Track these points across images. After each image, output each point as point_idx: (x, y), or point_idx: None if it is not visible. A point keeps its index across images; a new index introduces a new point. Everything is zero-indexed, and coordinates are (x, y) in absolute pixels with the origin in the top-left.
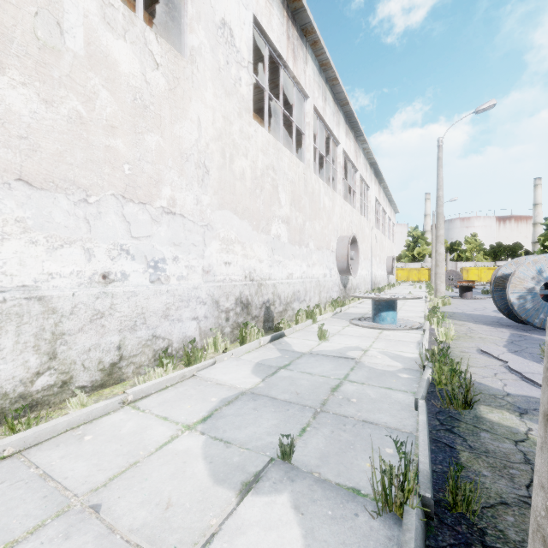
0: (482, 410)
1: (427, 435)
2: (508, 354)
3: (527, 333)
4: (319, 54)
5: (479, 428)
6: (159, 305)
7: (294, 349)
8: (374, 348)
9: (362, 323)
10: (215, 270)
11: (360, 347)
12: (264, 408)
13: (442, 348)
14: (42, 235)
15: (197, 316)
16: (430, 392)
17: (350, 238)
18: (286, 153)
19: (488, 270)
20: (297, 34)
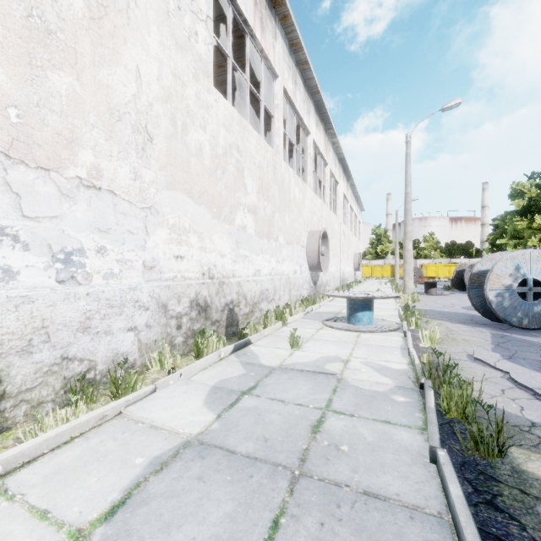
0: (517, 456)
1: (479, 536)
2: (504, 361)
3: (506, 333)
4: (290, 31)
5: (529, 496)
6: (74, 314)
7: (261, 363)
8: (355, 357)
9: (337, 324)
10: (162, 265)
11: (340, 356)
12: (214, 476)
13: (448, 365)
14: None
15: (135, 325)
16: (439, 426)
17: (321, 233)
18: (253, 134)
19: (444, 266)
20: (265, 3)
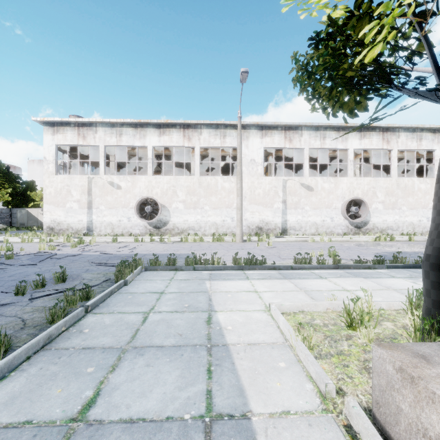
0: None
1: None
2: None
3: None
4: None
5: None
6: (428, 225)
7: None
8: None
9: None
10: None
11: None
12: None
13: None
14: (412, 215)
15: None
16: None
17: None
18: None
19: None
20: None
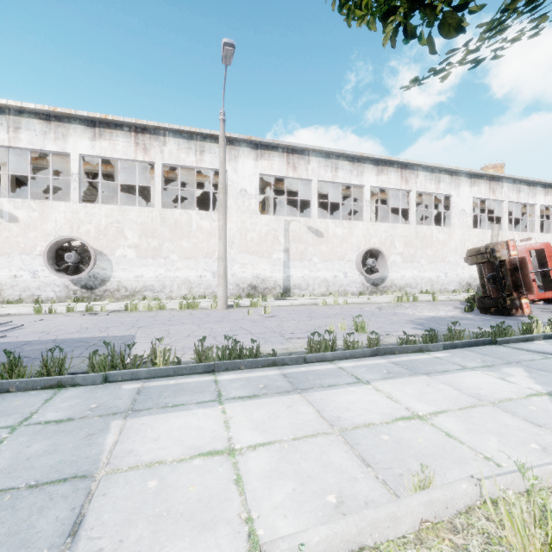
0: None
1: None
2: None
3: None
4: (511, 178)
5: None
6: (446, 282)
7: None
8: None
9: None
10: (459, 274)
11: None
12: None
13: None
14: (431, 270)
15: (454, 285)
16: None
17: None
18: (488, 232)
19: None
20: (495, 182)
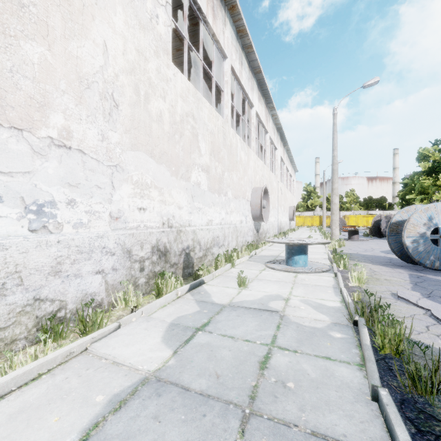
0: None
1: None
2: (424, 299)
3: (421, 273)
4: (237, 20)
5: None
6: (45, 259)
7: (213, 300)
8: (294, 295)
9: (277, 266)
10: (126, 216)
11: (281, 295)
12: (169, 415)
13: (381, 305)
14: None
15: (102, 269)
16: (375, 362)
17: (263, 189)
18: (206, 104)
19: (363, 217)
20: None
